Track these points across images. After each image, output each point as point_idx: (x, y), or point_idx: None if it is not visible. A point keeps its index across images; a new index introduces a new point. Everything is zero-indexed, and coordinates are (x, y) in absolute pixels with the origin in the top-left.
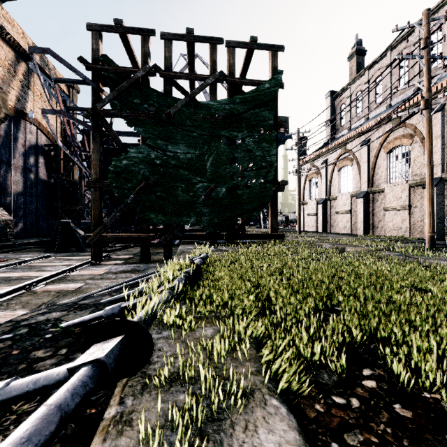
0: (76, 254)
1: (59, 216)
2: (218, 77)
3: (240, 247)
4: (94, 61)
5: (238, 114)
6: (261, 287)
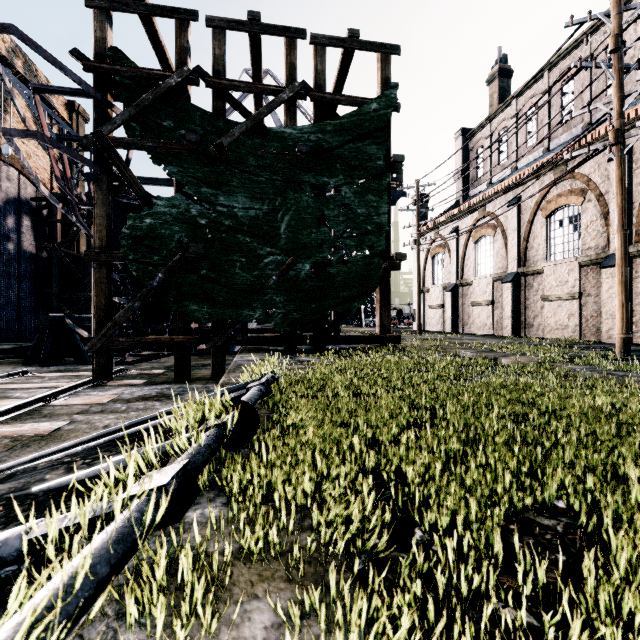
0: (73, 368)
1: (54, 309)
2: (298, 90)
3: (333, 357)
4: (98, 57)
5: (330, 149)
6: (383, 449)
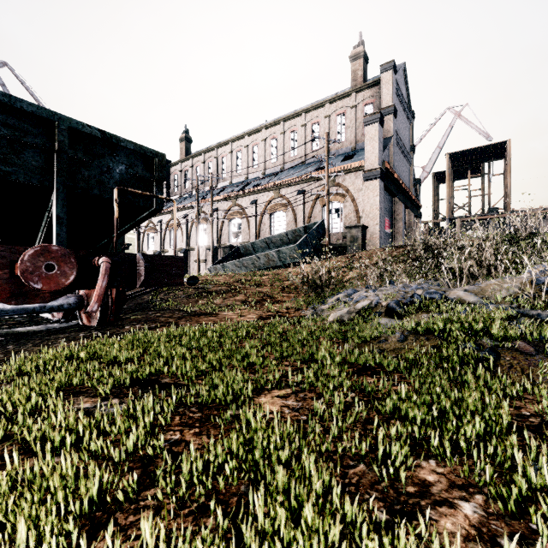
0: None
1: None
2: None
3: None
4: None
5: None
6: None
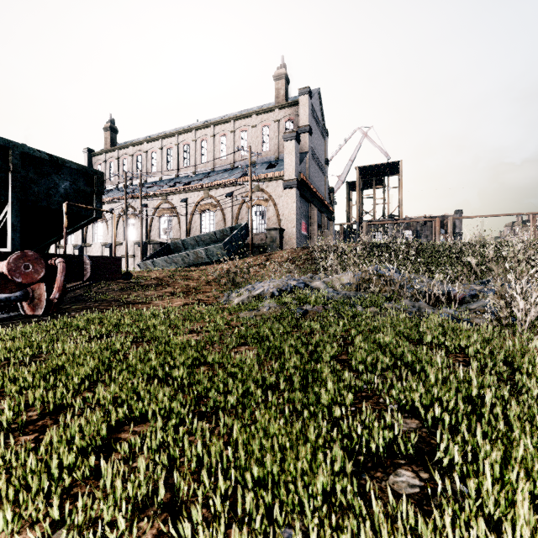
0: None
1: None
2: None
3: None
4: None
5: None
6: None
